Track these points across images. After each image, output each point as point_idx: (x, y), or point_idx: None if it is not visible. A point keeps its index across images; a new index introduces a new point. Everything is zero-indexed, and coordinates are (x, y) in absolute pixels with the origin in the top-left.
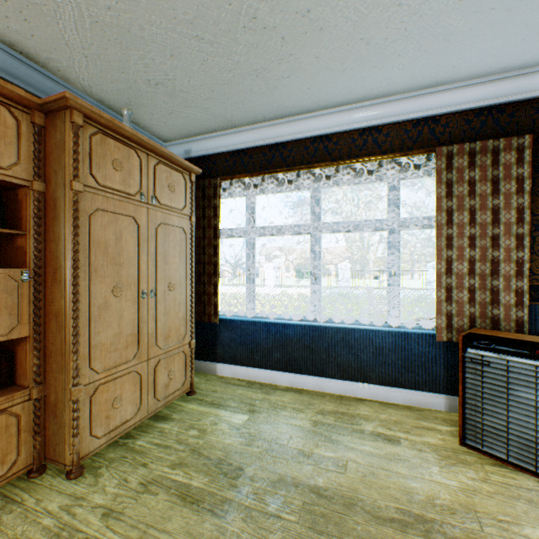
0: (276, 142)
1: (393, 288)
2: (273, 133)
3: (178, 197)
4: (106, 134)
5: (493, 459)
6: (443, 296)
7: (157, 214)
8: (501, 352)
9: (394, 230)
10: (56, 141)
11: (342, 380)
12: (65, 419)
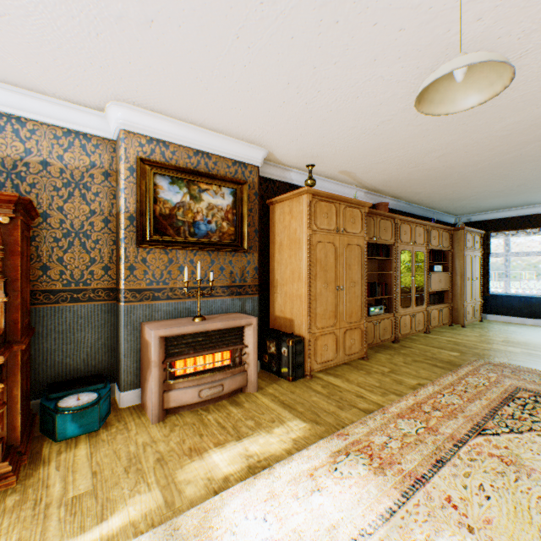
0: (524, 215)
1: None
2: (522, 211)
3: (477, 245)
4: (467, 232)
5: None
6: None
7: (473, 253)
8: None
9: None
10: (456, 238)
11: None
12: (460, 312)
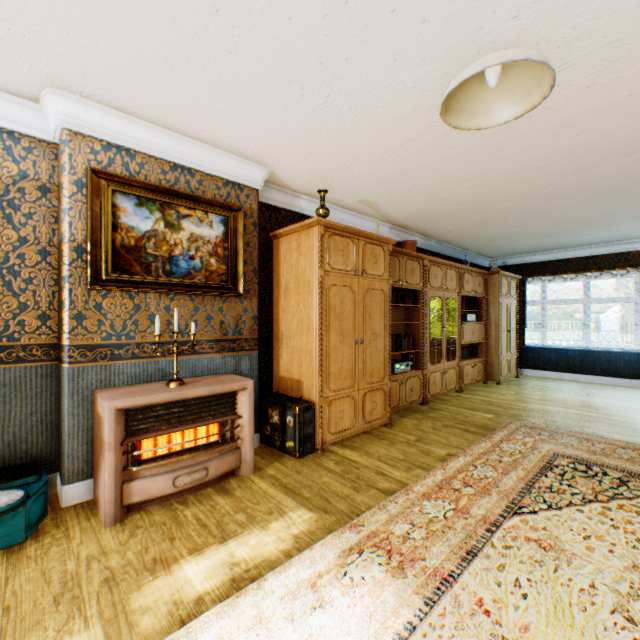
0: (561, 259)
1: (636, 331)
2: (559, 255)
3: (513, 291)
4: (502, 277)
5: None
6: None
7: (509, 300)
8: None
9: (637, 302)
10: (491, 283)
11: (603, 377)
12: (495, 367)
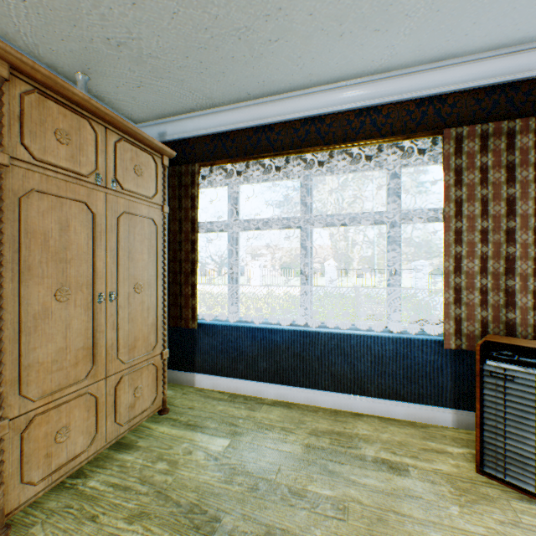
0: (262, 124)
1: (394, 288)
2: (258, 113)
3: (146, 182)
4: (45, 94)
5: (518, 492)
6: (451, 297)
7: (118, 201)
8: (528, 365)
9: (394, 223)
10: None
11: (336, 392)
12: None
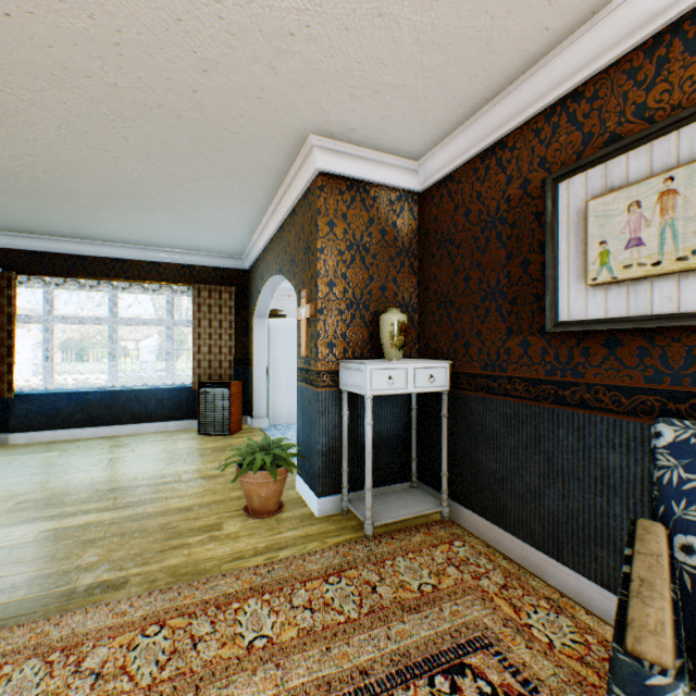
0: (79, 254)
1: (171, 362)
2: (76, 247)
3: None
4: None
5: (210, 436)
6: (197, 365)
7: None
8: (214, 387)
9: (172, 327)
10: None
11: (136, 424)
12: None
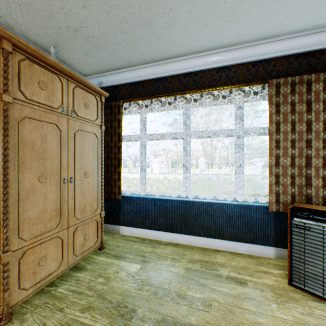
0: (160, 77)
1: (239, 175)
2: (158, 70)
3: (91, 112)
4: (33, 61)
5: (312, 296)
6: (273, 180)
7: (75, 123)
8: (318, 221)
9: (239, 136)
10: None
11: (205, 237)
12: None
